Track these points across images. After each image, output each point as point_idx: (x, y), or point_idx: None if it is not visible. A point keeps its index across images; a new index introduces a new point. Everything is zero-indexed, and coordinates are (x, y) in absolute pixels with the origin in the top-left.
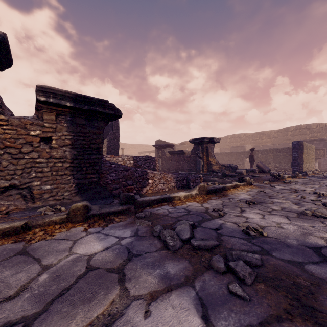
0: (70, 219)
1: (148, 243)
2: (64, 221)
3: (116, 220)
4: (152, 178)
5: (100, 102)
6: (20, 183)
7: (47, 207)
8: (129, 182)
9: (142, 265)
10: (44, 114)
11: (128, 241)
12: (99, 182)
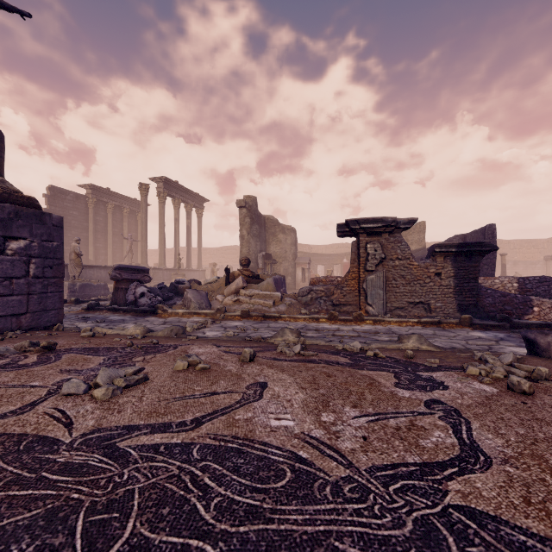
0: (461, 323)
1: (515, 339)
2: (457, 323)
3: (493, 330)
4: (538, 306)
5: (477, 244)
6: (424, 300)
7: (441, 316)
8: (507, 307)
9: (508, 342)
10: (437, 258)
11: (501, 337)
12: (475, 305)
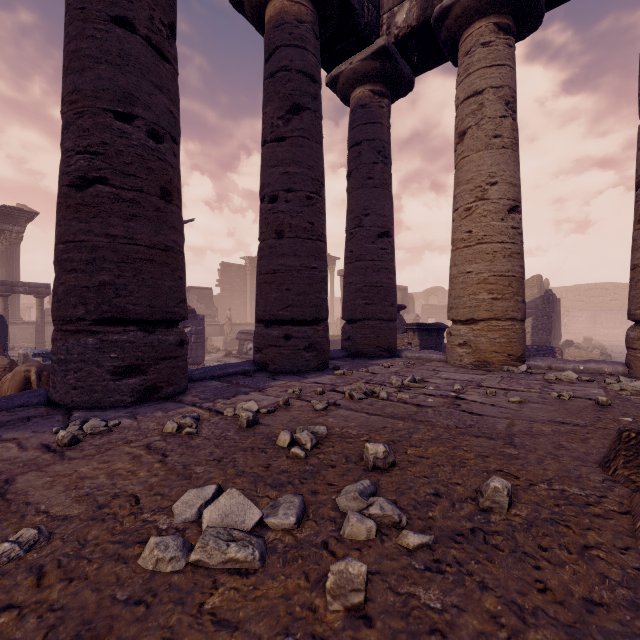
0: None
1: None
2: None
3: None
4: None
5: (428, 324)
6: None
7: None
8: None
9: None
10: (409, 332)
11: None
12: None
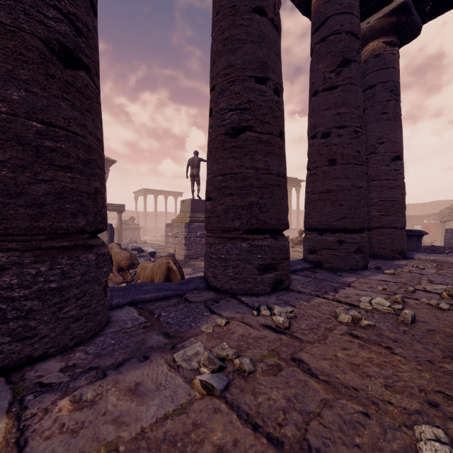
0: None
1: None
2: None
3: None
4: None
5: (409, 231)
6: None
7: None
8: None
9: None
10: None
11: None
12: None
